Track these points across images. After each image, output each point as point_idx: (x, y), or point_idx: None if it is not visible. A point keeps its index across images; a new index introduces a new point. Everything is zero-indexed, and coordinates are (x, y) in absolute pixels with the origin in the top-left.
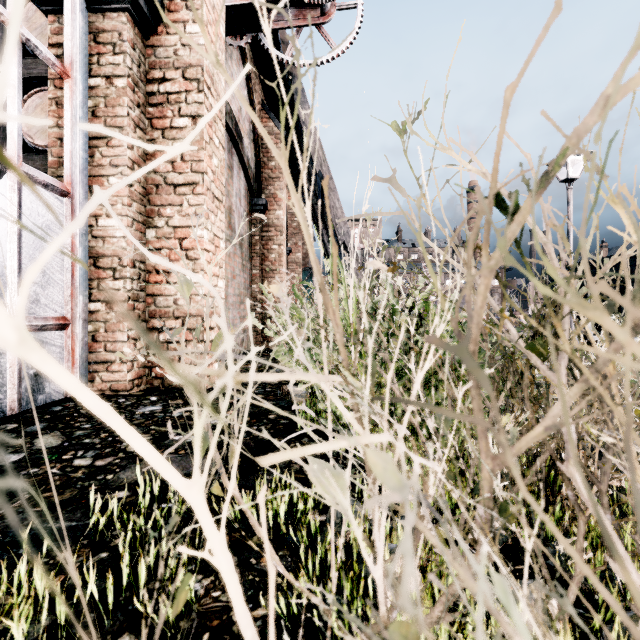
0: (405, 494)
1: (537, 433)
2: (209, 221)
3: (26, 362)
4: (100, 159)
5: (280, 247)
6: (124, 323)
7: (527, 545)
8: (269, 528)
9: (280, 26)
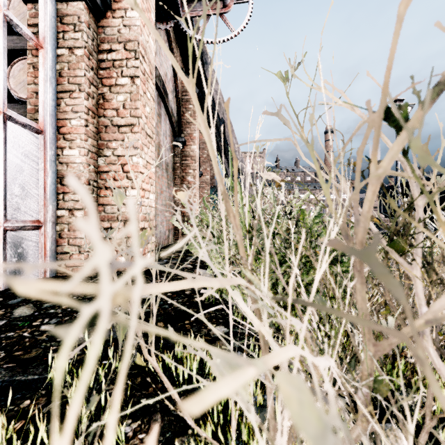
0: (330, 444)
1: (418, 325)
2: (143, 152)
3: (10, 253)
4: (64, 107)
5: (194, 171)
6: None
7: (410, 427)
8: (184, 380)
9: (194, 15)
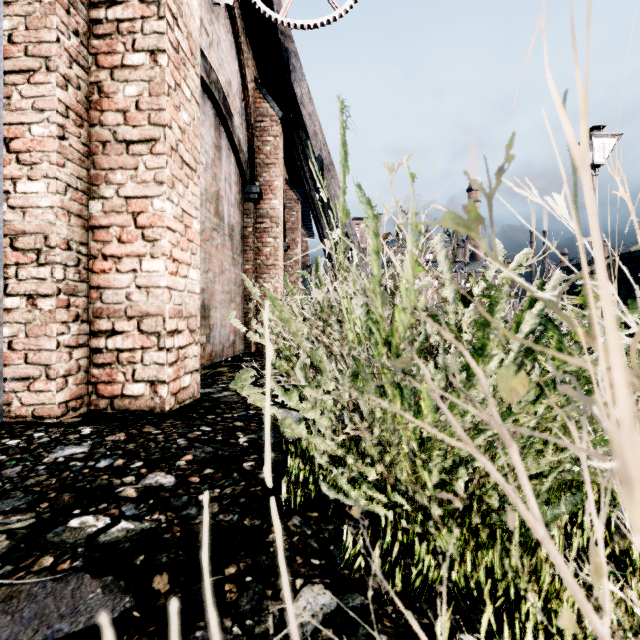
0: None
1: None
2: (175, 191)
3: None
4: (19, 101)
5: (276, 240)
6: (52, 325)
7: None
8: None
9: None
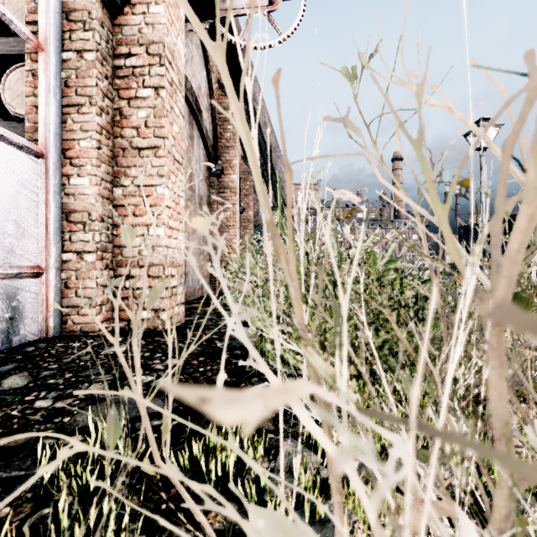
0: None
1: None
2: (170, 181)
3: (1, 307)
4: (72, 125)
5: (234, 206)
6: (93, 271)
7: None
8: (217, 477)
9: (234, 14)
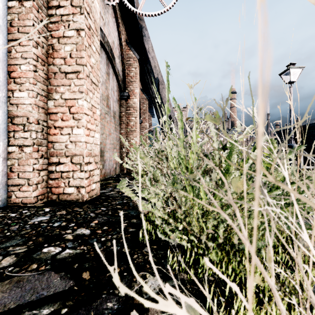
0: None
1: None
2: (88, 96)
3: None
4: (15, 54)
5: (136, 118)
6: (30, 160)
7: None
8: None
9: None
